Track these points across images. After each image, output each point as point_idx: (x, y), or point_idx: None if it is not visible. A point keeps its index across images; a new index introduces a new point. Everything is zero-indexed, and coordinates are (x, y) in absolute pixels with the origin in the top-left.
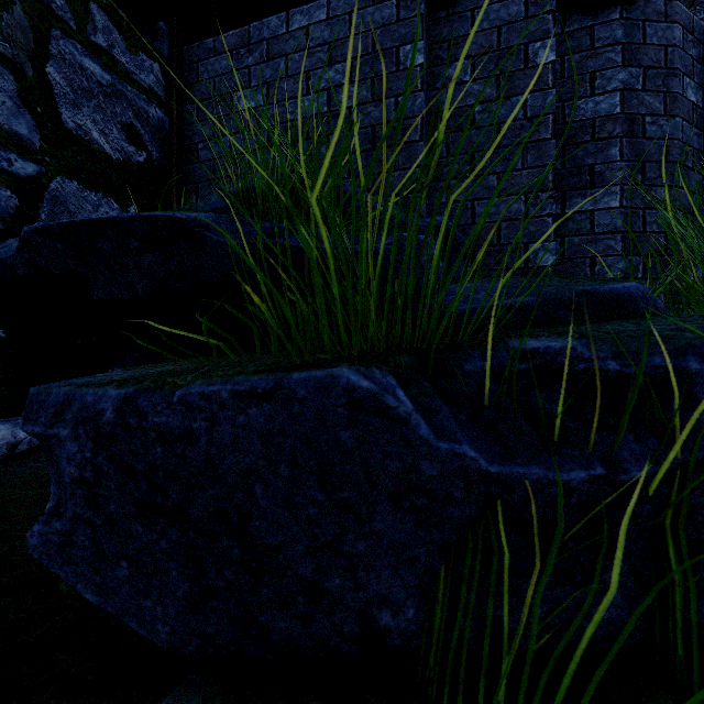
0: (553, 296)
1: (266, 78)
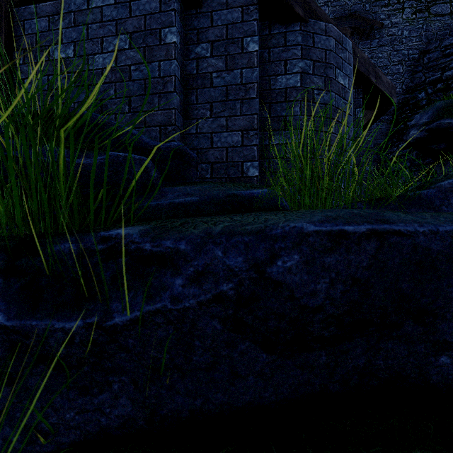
0: (211, 197)
1: (73, 38)
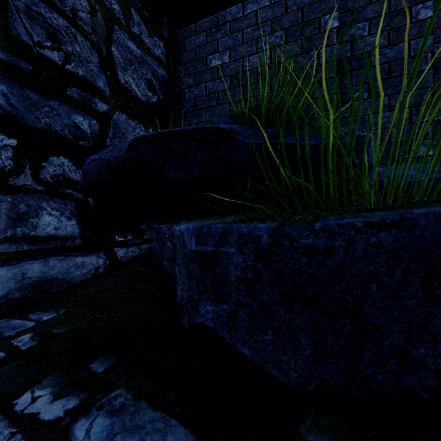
0: None
1: (229, 45)
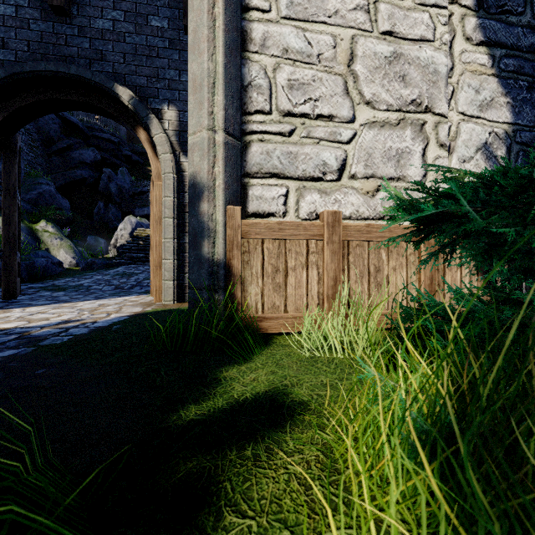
0: None
1: None
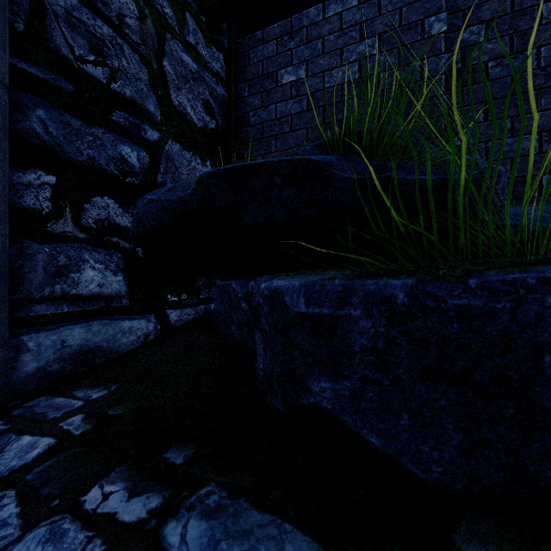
0: None
1: (306, 57)
